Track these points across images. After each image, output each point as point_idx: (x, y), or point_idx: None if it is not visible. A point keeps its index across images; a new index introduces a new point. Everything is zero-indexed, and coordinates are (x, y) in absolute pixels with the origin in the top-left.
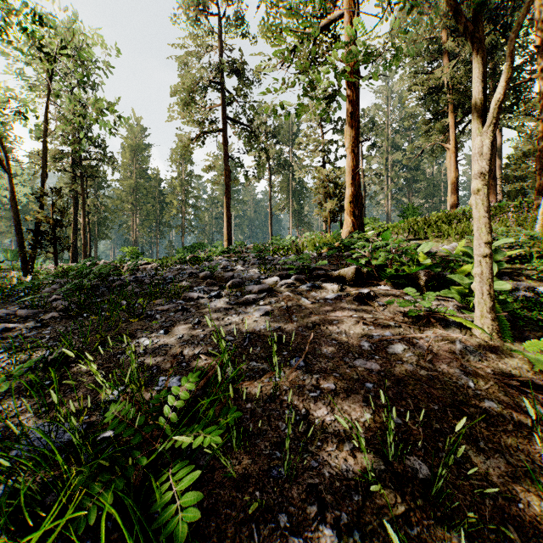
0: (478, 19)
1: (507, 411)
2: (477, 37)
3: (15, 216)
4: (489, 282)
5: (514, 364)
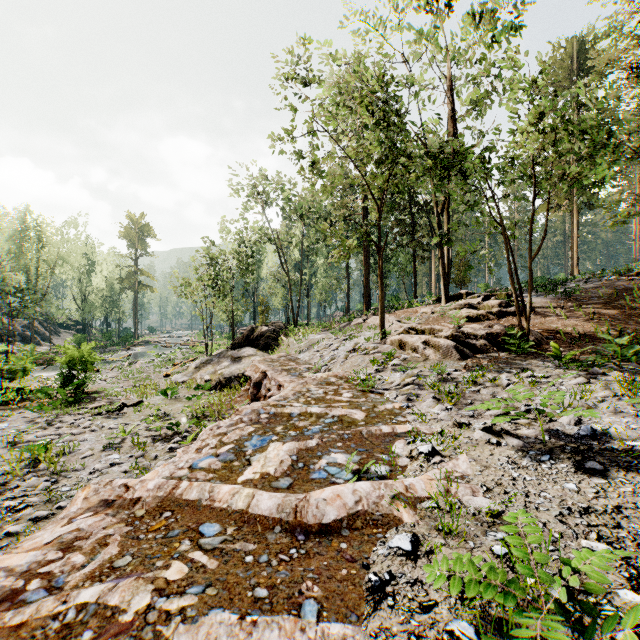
0: None
1: None
2: None
3: None
4: None
5: None
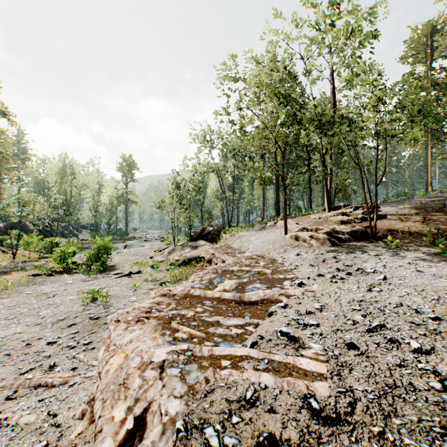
0: None
1: None
2: None
3: None
4: None
5: None
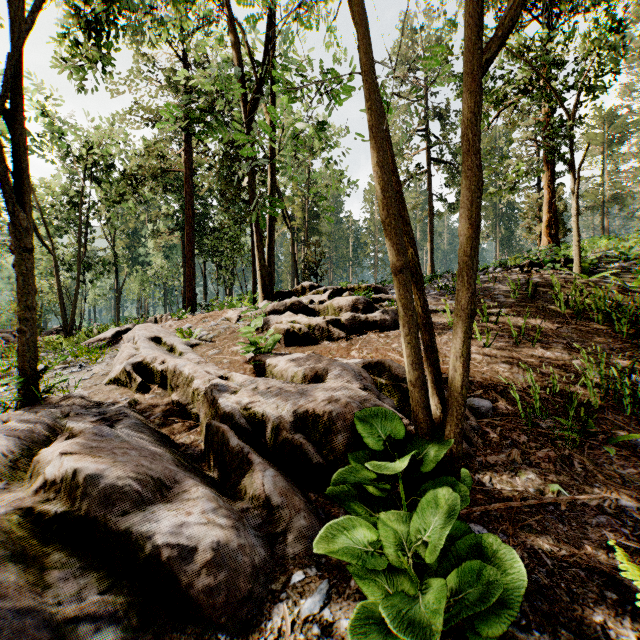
0: (573, 158)
1: (561, 285)
2: (572, 165)
3: (295, 260)
4: (578, 255)
5: (579, 280)
